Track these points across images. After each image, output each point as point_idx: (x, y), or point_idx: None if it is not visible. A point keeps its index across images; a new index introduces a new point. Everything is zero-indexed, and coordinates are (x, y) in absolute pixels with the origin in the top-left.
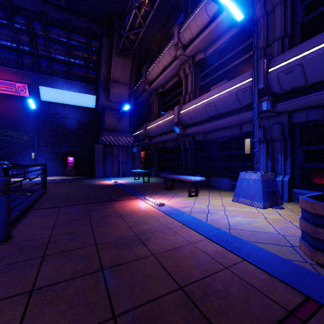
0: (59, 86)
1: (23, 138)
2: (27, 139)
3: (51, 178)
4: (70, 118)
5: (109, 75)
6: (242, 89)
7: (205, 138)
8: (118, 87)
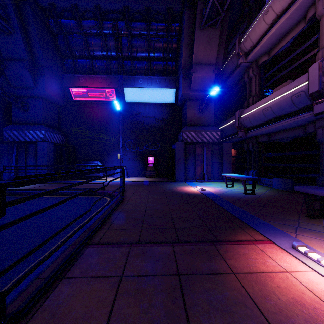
0: (140, 85)
1: (112, 140)
2: (114, 141)
3: (133, 180)
4: (150, 117)
5: (190, 59)
6: None
7: None
8: (201, 70)
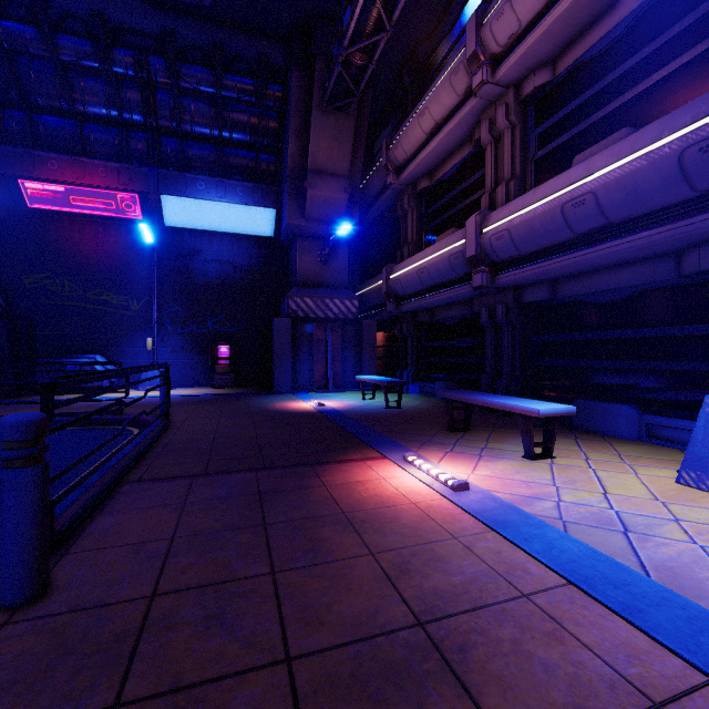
0: (200, 194)
1: (131, 308)
2: (138, 309)
3: (184, 393)
4: (222, 262)
5: (304, 160)
6: (703, 140)
7: (554, 296)
8: (324, 185)
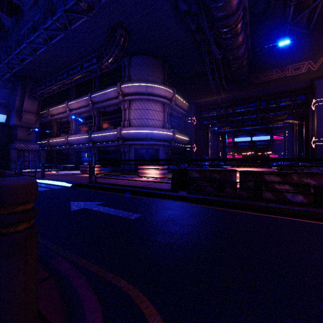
0: None
1: None
2: None
3: None
4: None
5: (21, 107)
6: (86, 138)
7: (80, 150)
8: (28, 115)
